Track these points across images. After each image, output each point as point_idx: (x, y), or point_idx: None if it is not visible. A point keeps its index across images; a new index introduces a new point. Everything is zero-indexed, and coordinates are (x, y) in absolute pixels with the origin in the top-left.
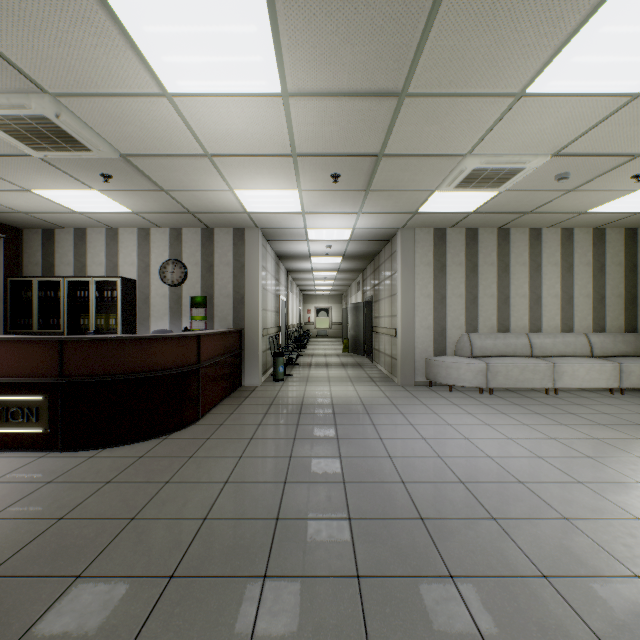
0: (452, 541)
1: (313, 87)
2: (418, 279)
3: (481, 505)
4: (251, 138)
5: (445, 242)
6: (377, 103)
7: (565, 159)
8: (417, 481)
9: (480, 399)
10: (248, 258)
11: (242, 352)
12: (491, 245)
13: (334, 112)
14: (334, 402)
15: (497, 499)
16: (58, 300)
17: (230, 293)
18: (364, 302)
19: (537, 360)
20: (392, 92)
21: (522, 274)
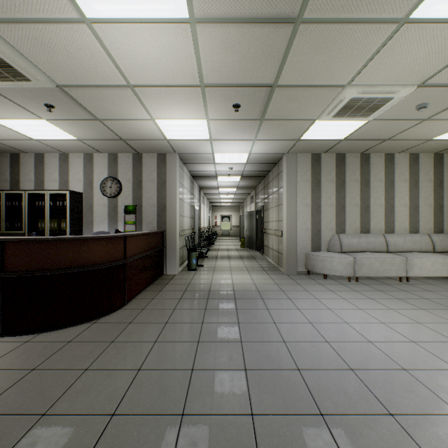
0: (356, 445)
1: (217, 12)
2: (299, 192)
3: (375, 397)
4: (165, 68)
5: (320, 164)
6: (274, 30)
7: (428, 90)
8: (311, 368)
9: (350, 286)
10: (168, 176)
11: (164, 248)
12: (355, 166)
13: (236, 40)
14: (235, 288)
15: (388, 390)
16: (21, 208)
17: (155, 203)
18: (256, 210)
19: (393, 255)
20: (289, 17)
21: (379, 188)
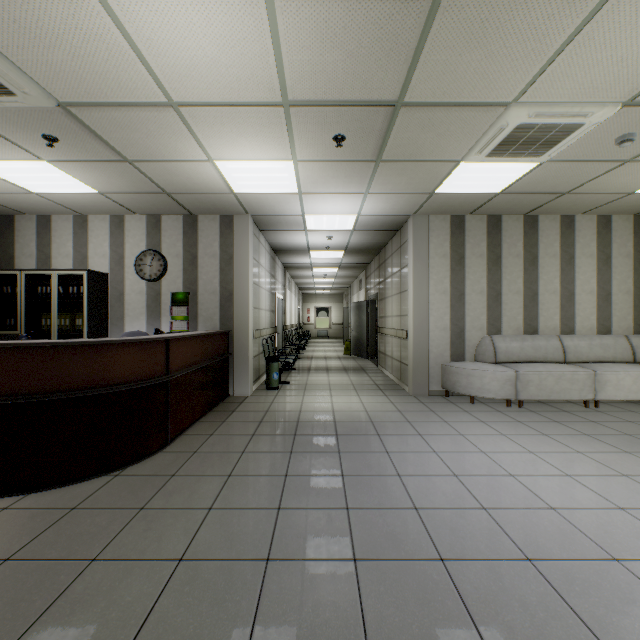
0: None
1: None
2: (433, 273)
3: (574, 614)
4: (226, 74)
5: (464, 230)
6: (402, 5)
7: (638, 111)
8: (462, 557)
9: (510, 414)
10: (237, 249)
11: (230, 357)
12: (516, 234)
13: (339, 24)
14: (336, 418)
15: (595, 599)
16: (16, 297)
17: (216, 289)
18: (367, 301)
19: (574, 367)
20: None
21: (552, 267)
